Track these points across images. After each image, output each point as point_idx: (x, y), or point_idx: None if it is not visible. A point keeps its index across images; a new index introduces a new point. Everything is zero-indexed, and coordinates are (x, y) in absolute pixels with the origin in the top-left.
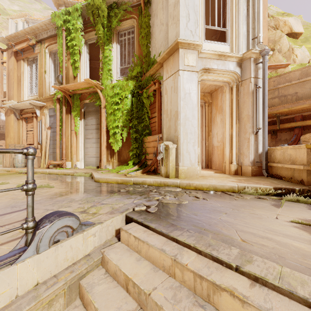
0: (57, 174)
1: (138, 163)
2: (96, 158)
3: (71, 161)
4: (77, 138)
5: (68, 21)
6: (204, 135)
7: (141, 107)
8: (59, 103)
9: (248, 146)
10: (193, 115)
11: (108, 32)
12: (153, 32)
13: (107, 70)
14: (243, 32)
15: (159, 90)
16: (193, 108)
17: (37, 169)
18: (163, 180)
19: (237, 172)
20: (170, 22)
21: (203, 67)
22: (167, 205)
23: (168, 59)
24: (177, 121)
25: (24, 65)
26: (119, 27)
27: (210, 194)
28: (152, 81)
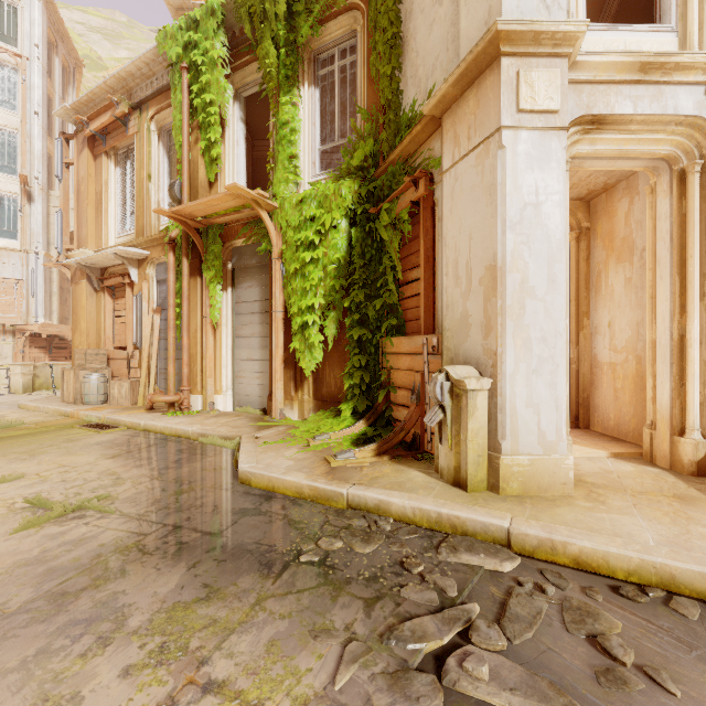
0: (162, 433)
1: (368, 409)
2: (262, 388)
3: (202, 394)
4: (218, 335)
5: (194, 45)
6: None
7: (376, 253)
8: (173, 252)
9: None
10: (550, 280)
11: (289, 58)
12: (409, 35)
13: (286, 159)
14: None
15: (429, 200)
16: (551, 253)
17: (125, 413)
18: (448, 509)
19: (705, 466)
20: None
21: (582, 113)
22: None
23: (459, 99)
24: (492, 299)
25: (109, 166)
26: (318, 41)
27: (653, 613)
28: (407, 177)
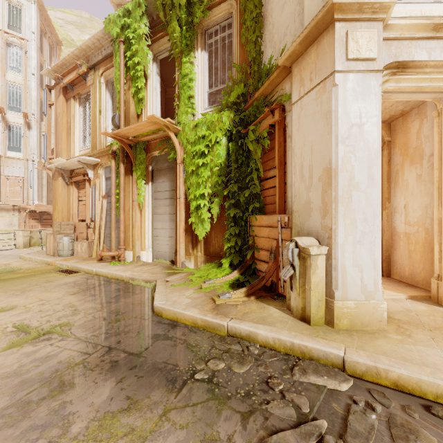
0: (107, 276)
1: (240, 263)
2: (171, 247)
3: (133, 251)
4: (142, 213)
5: (128, 26)
6: None
7: (245, 159)
8: (114, 159)
9: None
10: (369, 177)
11: (188, 33)
12: (268, 14)
13: (186, 98)
14: None
15: (282, 123)
16: (371, 159)
17: (84, 262)
18: (299, 340)
19: None
20: None
21: (391, 60)
22: None
23: (304, 53)
24: (328, 191)
25: (75, 105)
26: (207, 21)
27: None
28: (267, 108)
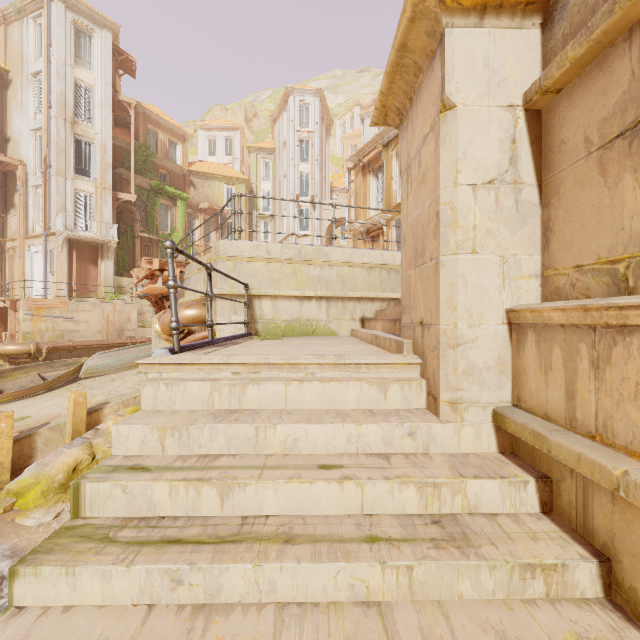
0: None
1: None
2: None
3: None
4: None
5: None
6: None
7: None
8: None
9: None
10: None
11: None
12: None
13: None
14: None
15: None
16: None
17: None
18: None
19: None
20: None
21: None
22: None
23: None
24: None
25: (370, 178)
26: None
27: None
28: None
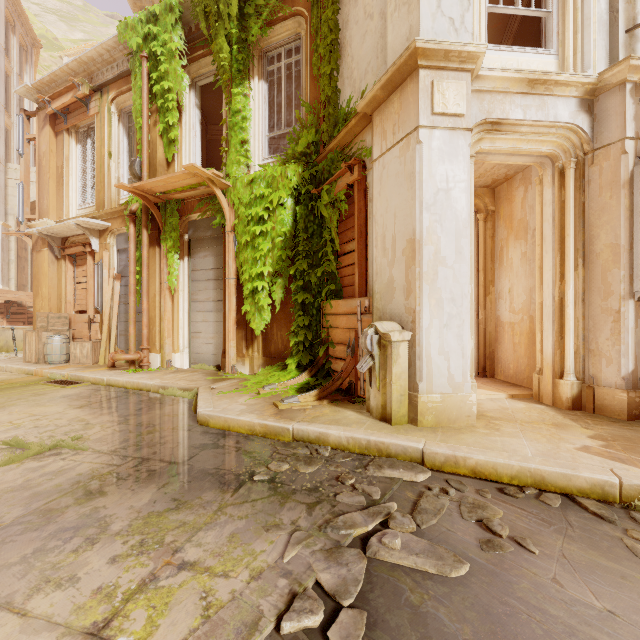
0: (125, 387)
1: (310, 363)
2: (216, 347)
3: (161, 353)
4: (175, 300)
5: (154, 37)
6: (475, 293)
7: (317, 228)
8: (133, 223)
9: (616, 334)
10: (457, 251)
11: (241, 55)
12: (346, 42)
13: (238, 143)
14: (599, 15)
15: (362, 184)
16: (459, 230)
17: (88, 370)
18: (376, 437)
19: (579, 402)
20: (393, 4)
21: (483, 117)
22: (398, 584)
23: (386, 100)
24: (412, 267)
25: (70, 142)
26: (267, 40)
27: (527, 504)
28: (344, 164)
